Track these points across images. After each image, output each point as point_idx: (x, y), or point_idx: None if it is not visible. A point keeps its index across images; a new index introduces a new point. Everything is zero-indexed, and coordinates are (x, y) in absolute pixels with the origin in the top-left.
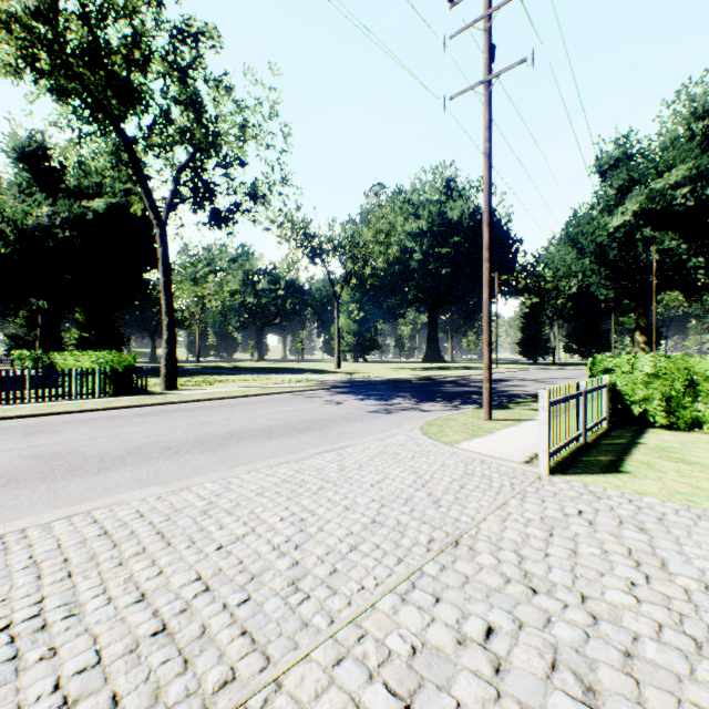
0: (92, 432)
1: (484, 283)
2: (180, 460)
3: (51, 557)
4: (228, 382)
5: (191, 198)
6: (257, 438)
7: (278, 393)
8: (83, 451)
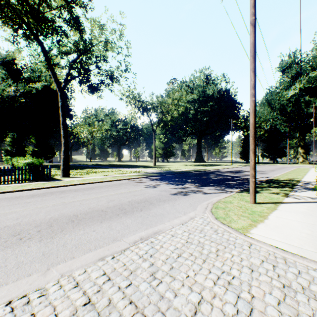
0: None
1: (251, 111)
2: (12, 252)
3: None
4: (98, 173)
5: (77, 77)
6: (93, 220)
7: (121, 180)
8: None
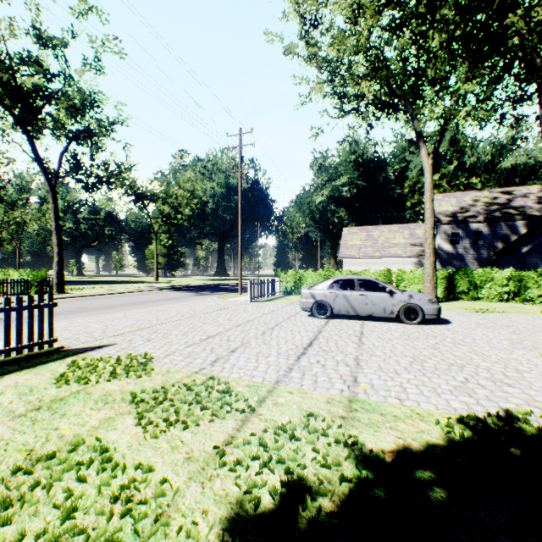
0: (74, 304)
1: (239, 244)
2: (136, 306)
3: (141, 313)
4: (91, 288)
5: (72, 174)
6: (155, 302)
7: (137, 292)
8: (90, 307)
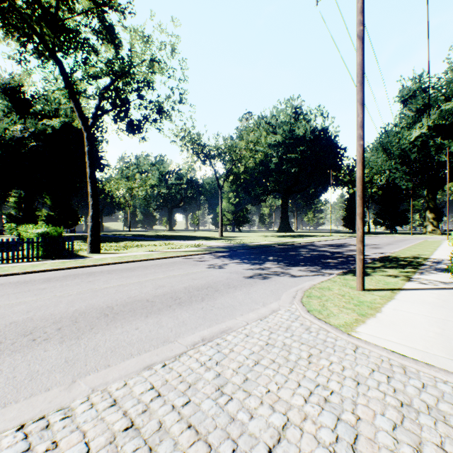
0: None
1: (358, 159)
2: (23, 357)
3: None
4: (141, 247)
5: (110, 110)
6: (135, 314)
7: (174, 257)
8: None
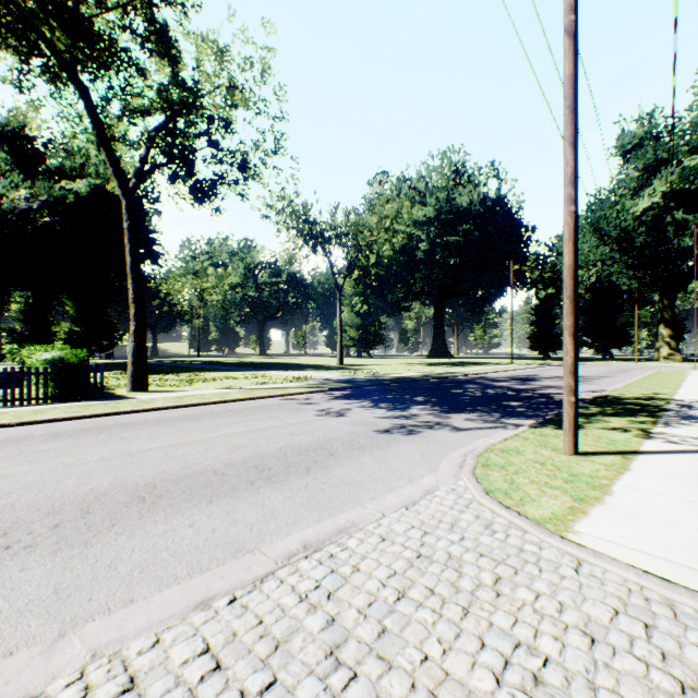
0: None
1: (567, 236)
2: None
3: None
4: (214, 381)
5: (164, 164)
6: (191, 497)
7: (265, 397)
8: None
